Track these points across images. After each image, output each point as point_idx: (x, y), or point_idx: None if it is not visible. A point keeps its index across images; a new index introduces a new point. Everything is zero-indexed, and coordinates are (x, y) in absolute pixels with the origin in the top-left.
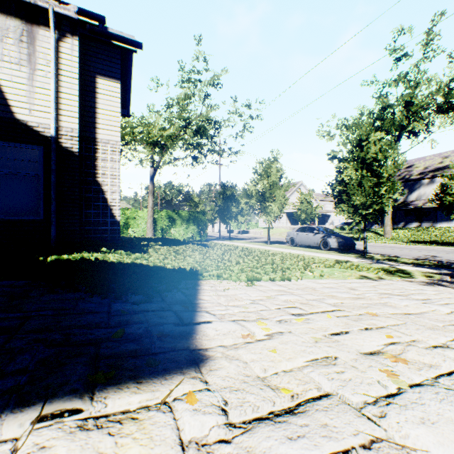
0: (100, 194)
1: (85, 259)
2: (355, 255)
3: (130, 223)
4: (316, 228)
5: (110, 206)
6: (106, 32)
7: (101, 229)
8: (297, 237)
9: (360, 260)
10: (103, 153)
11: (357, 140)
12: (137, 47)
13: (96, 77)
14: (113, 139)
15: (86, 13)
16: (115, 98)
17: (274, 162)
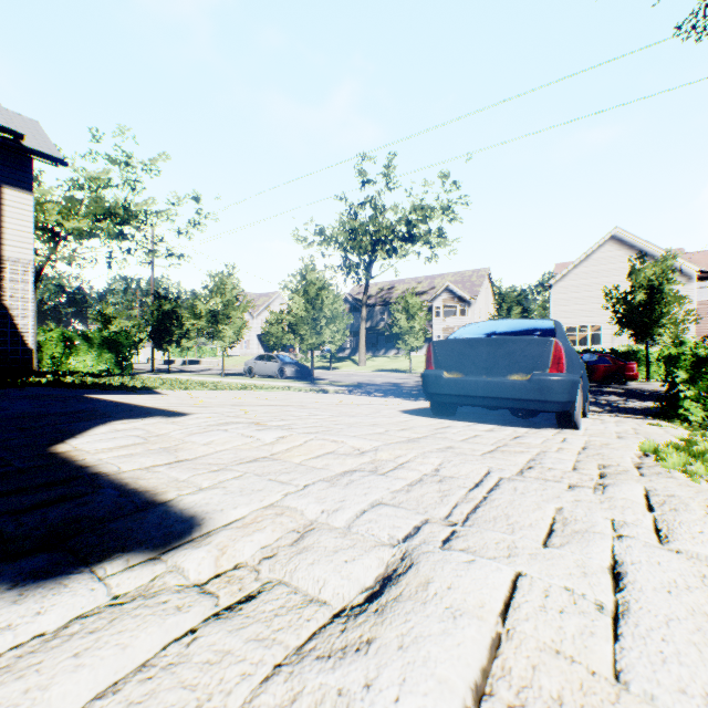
0: (8, 319)
1: (60, 379)
2: (306, 382)
3: None
4: (275, 357)
5: (21, 333)
6: (23, 148)
7: (9, 359)
8: (256, 367)
9: (303, 385)
10: (12, 273)
11: (305, 275)
12: (61, 165)
13: (3, 187)
14: (26, 257)
15: (1, 129)
16: (28, 211)
17: (230, 277)
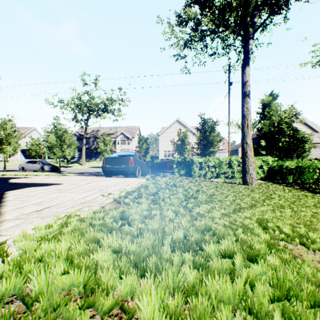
0: None
1: None
2: (56, 172)
3: None
4: (38, 161)
5: None
6: None
7: None
8: (27, 166)
9: (56, 174)
10: None
11: (56, 125)
12: None
13: None
14: None
15: None
16: None
17: (10, 121)
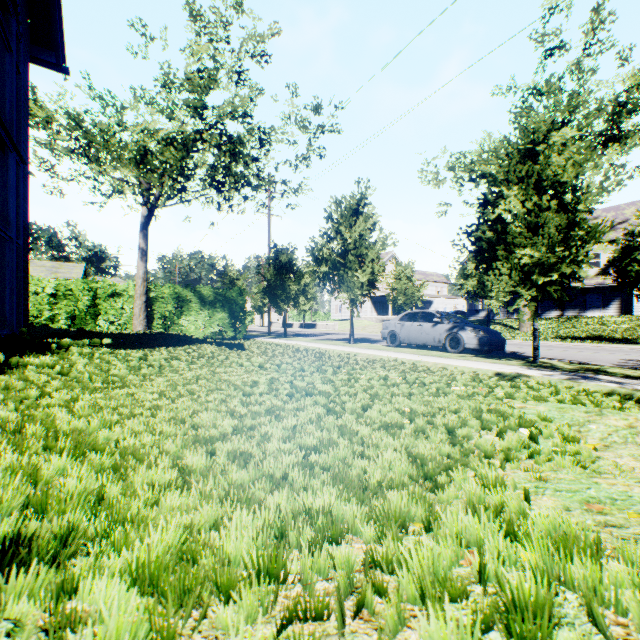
0: None
1: None
2: (516, 361)
3: (101, 306)
4: (436, 314)
5: None
6: None
7: None
8: (402, 331)
9: (543, 373)
10: None
11: (526, 143)
12: None
13: None
14: None
15: None
16: None
17: (361, 201)
